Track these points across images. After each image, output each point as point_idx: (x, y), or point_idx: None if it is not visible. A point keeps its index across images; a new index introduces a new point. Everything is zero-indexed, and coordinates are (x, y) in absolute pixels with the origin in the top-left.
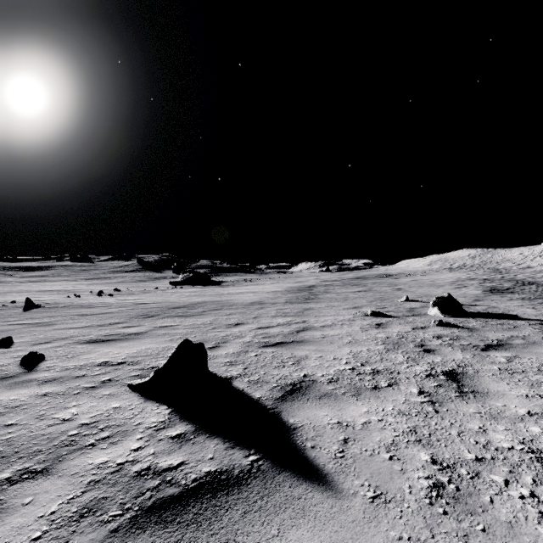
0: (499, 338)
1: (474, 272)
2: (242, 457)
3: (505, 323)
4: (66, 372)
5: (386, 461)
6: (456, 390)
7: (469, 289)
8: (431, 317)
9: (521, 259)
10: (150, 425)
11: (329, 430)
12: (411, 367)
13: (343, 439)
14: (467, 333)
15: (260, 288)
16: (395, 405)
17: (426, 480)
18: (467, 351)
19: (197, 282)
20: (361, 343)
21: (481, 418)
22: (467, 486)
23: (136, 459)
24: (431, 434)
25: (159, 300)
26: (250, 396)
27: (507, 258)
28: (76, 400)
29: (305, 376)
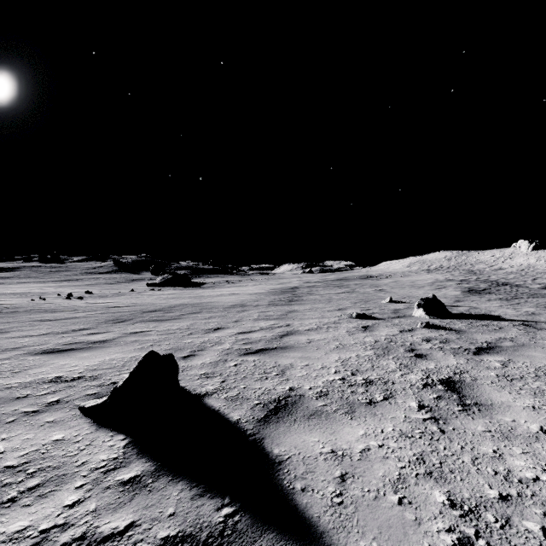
0: (488, 341)
1: (451, 274)
2: (212, 511)
3: (490, 324)
4: (5, 391)
5: (395, 507)
6: (458, 403)
7: (448, 290)
8: (417, 319)
9: (493, 261)
10: (97, 465)
11: (322, 463)
12: (406, 376)
13: (339, 475)
14: (456, 336)
15: (243, 289)
16: (395, 424)
17: (448, 535)
18: (459, 356)
19: (176, 283)
20: (349, 348)
21: (493, 438)
22: (499, 541)
23: (68, 521)
24: (442, 463)
25: (134, 303)
26: (227, 418)
27: (481, 260)
28: (8, 431)
29: (290, 389)
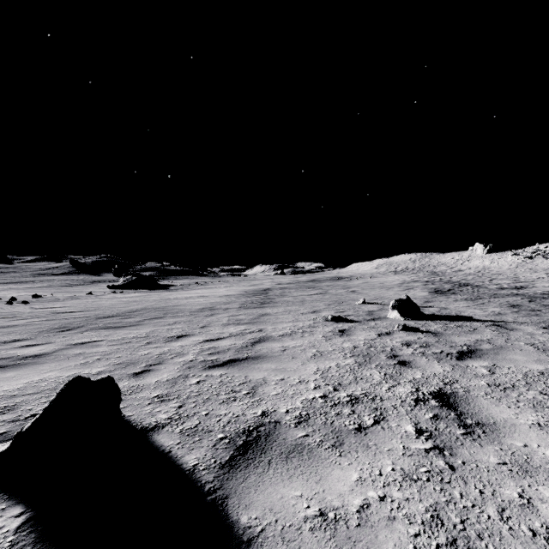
0: (467, 344)
1: (416, 275)
2: None
3: (463, 325)
4: None
5: None
6: (458, 423)
7: (417, 291)
8: (392, 321)
9: (453, 263)
10: None
11: (309, 537)
12: (394, 389)
13: None
14: (434, 339)
15: (213, 291)
16: (394, 460)
17: None
18: (443, 361)
19: (141, 285)
20: (327, 356)
21: (512, 475)
22: None
23: None
24: (464, 523)
25: (88, 308)
26: (180, 465)
27: (442, 262)
28: None
29: (263, 414)
